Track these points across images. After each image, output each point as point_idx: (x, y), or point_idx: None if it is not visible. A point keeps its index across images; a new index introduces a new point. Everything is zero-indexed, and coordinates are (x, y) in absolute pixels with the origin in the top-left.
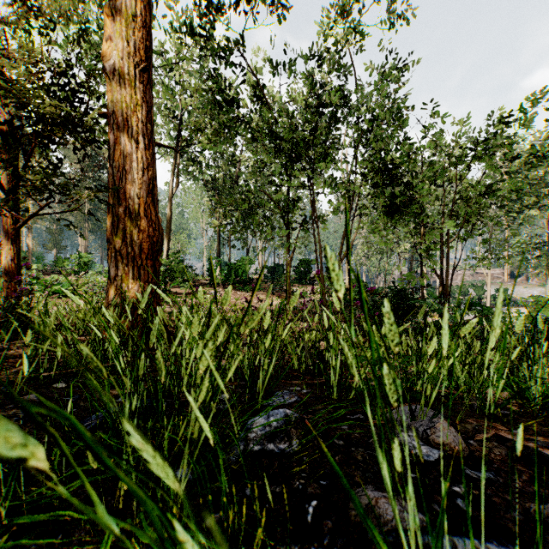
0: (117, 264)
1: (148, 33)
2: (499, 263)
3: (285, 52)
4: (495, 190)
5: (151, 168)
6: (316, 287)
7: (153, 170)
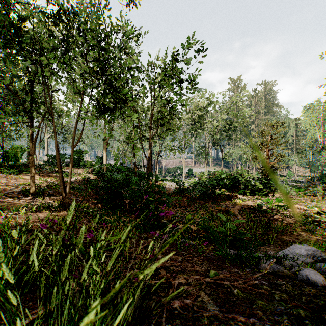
0: None
1: None
2: (179, 152)
3: None
4: (170, 103)
5: None
6: (84, 169)
7: None
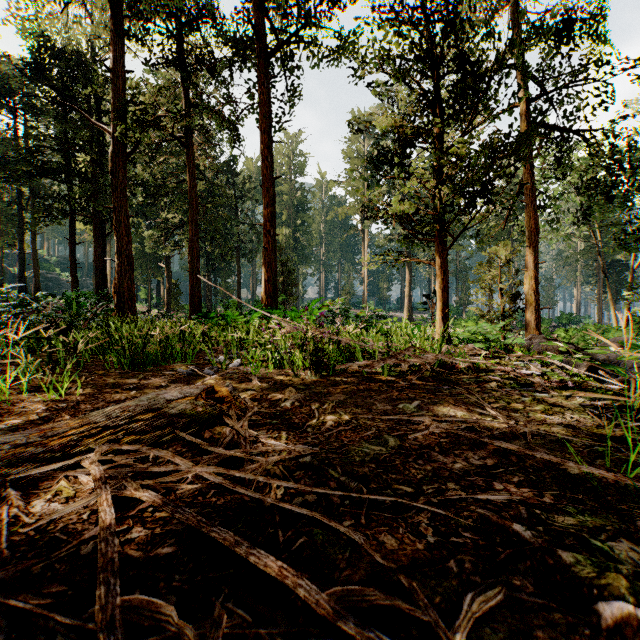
0: None
1: (536, 279)
2: None
3: None
4: None
5: (537, 319)
6: None
7: (538, 319)
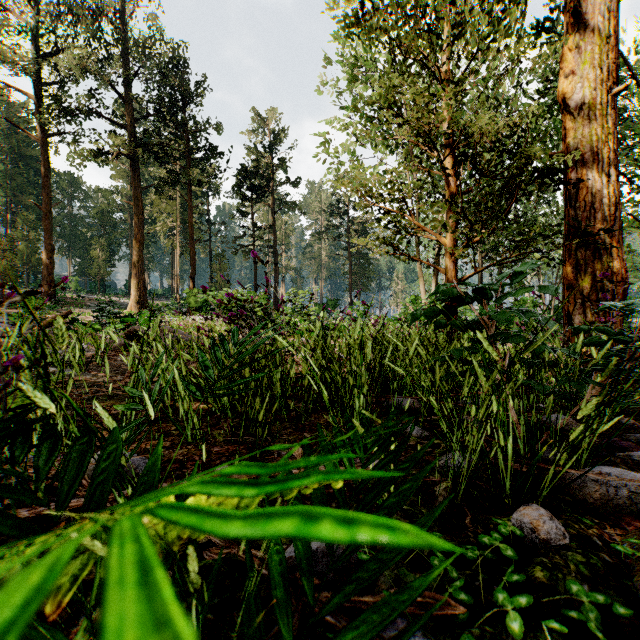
0: (584, 311)
1: (616, 49)
2: None
3: None
4: None
5: (618, 201)
6: None
7: (619, 203)
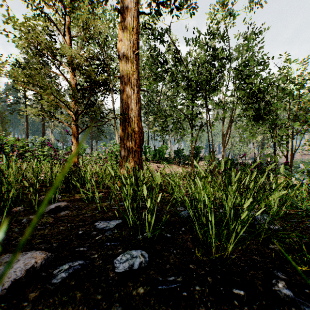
0: (124, 150)
1: (138, 35)
2: None
3: (193, 32)
4: None
5: (139, 102)
6: (204, 162)
7: (140, 103)
